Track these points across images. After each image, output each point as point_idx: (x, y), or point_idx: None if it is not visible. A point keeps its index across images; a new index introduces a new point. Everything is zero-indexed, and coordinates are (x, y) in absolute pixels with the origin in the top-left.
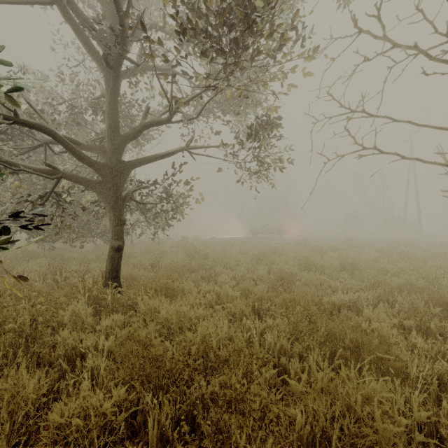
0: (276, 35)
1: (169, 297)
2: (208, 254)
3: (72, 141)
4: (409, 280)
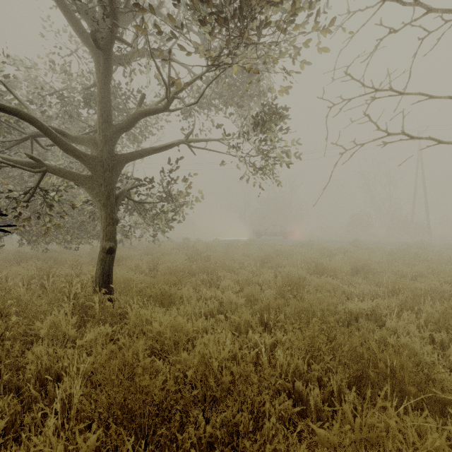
0: (286, 8)
1: (166, 304)
2: (210, 256)
3: (59, 131)
4: (433, 285)
